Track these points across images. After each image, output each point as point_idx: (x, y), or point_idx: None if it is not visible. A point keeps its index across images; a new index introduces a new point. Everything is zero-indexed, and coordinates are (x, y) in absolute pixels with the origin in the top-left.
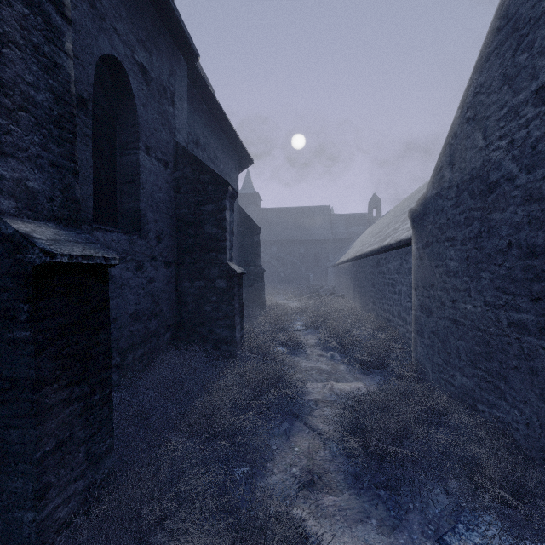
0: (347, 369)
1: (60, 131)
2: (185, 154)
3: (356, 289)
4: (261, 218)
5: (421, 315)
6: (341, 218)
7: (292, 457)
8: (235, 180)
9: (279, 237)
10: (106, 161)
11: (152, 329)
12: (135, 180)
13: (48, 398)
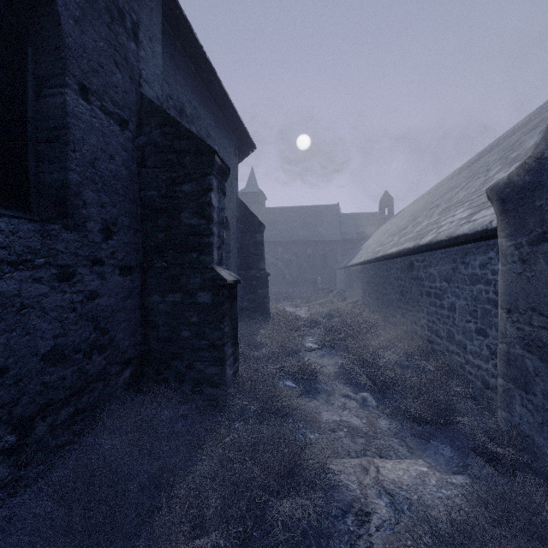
0: (392, 426)
1: None
2: (152, 110)
3: (375, 296)
4: (265, 218)
5: (524, 355)
6: (350, 217)
7: None
8: (234, 168)
9: (285, 237)
10: (1, 99)
11: (94, 371)
12: (60, 137)
13: None
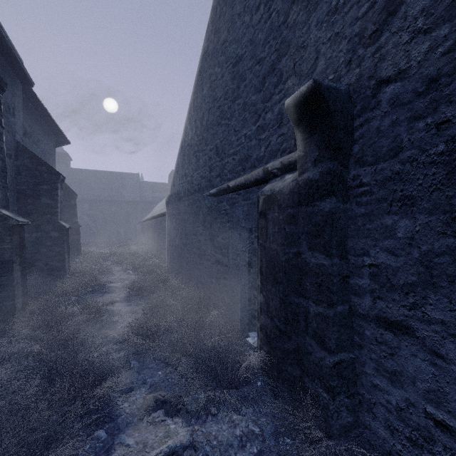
0: (136, 276)
1: (4, 173)
2: (25, 151)
3: (152, 239)
4: (71, 177)
5: (168, 246)
6: (148, 185)
7: (104, 300)
8: (53, 156)
9: (91, 196)
10: None
11: None
12: None
13: (15, 267)
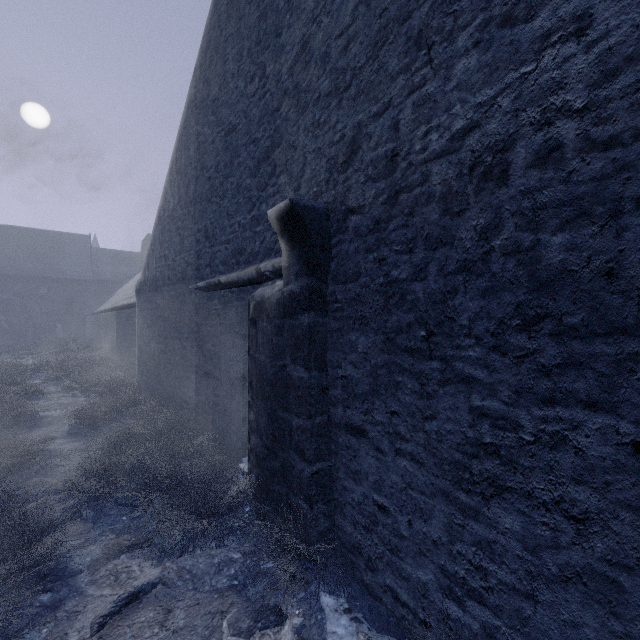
0: (87, 399)
1: None
2: None
3: (114, 341)
4: None
5: (139, 353)
6: (107, 254)
7: (33, 437)
8: None
9: None
10: None
11: None
12: None
13: None
